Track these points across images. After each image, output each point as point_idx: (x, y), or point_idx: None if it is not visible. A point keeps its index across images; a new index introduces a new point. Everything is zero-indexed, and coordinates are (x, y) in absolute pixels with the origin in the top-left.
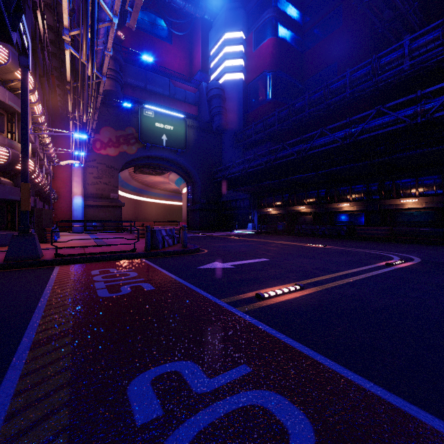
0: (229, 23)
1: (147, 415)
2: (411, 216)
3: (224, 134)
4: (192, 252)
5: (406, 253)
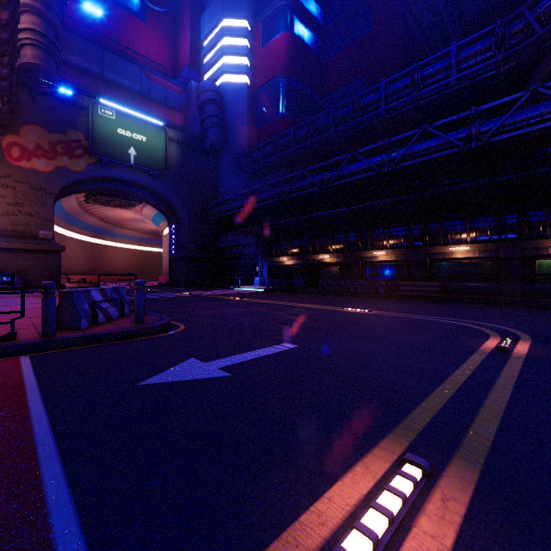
0: (229, 6)
1: None
2: (460, 268)
3: (222, 155)
4: (152, 333)
5: (489, 321)
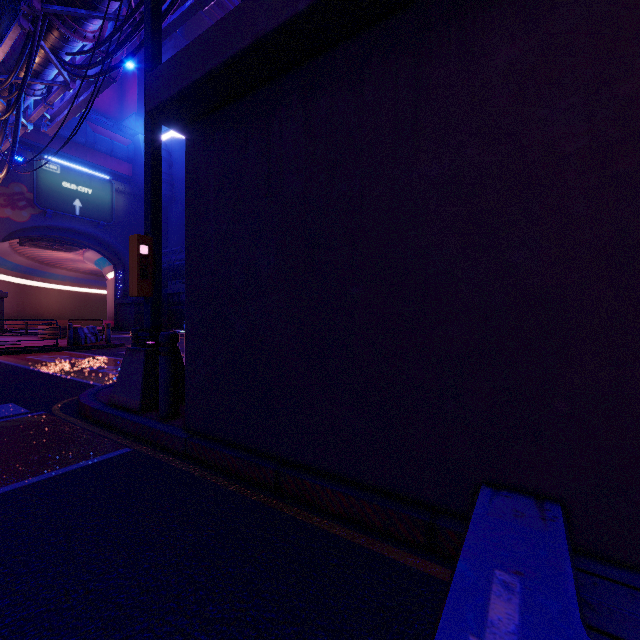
0: None
1: (95, 369)
2: None
3: (171, 206)
4: (116, 347)
5: None
